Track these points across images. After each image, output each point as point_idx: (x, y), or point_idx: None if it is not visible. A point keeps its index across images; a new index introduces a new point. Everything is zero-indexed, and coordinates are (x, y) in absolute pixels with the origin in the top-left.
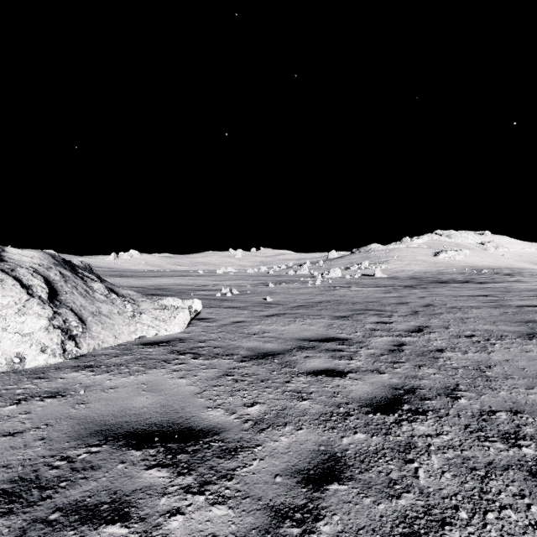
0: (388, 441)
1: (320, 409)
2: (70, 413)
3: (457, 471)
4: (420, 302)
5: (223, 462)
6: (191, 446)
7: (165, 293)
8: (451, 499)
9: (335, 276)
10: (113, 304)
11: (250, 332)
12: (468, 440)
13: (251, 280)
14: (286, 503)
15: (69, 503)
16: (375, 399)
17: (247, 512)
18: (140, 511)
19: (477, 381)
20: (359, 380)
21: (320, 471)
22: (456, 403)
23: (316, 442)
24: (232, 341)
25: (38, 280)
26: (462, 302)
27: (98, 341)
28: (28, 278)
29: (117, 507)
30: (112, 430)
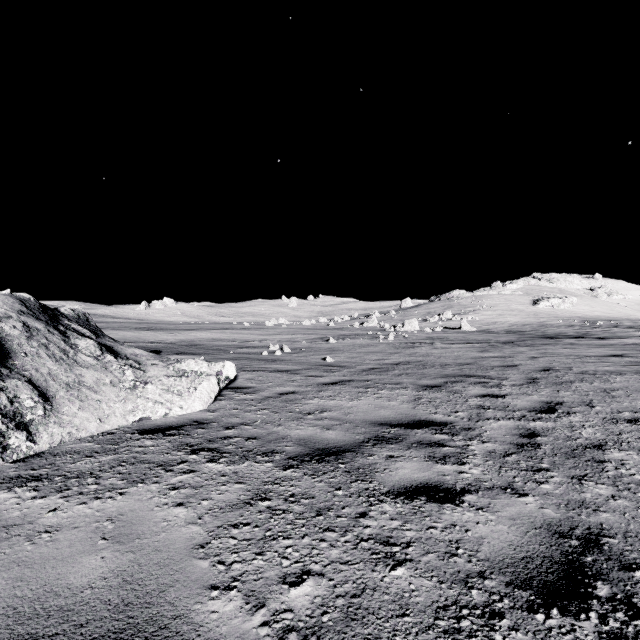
0: None
1: (433, 594)
2: None
3: None
4: (534, 365)
5: None
6: None
7: (198, 350)
8: None
9: (411, 329)
10: (106, 371)
11: (303, 410)
12: None
13: (307, 334)
14: None
15: None
16: (533, 565)
17: None
18: None
19: None
20: (487, 511)
21: None
22: None
23: None
24: (275, 425)
25: None
26: (593, 365)
27: (70, 428)
28: None
29: None
30: None
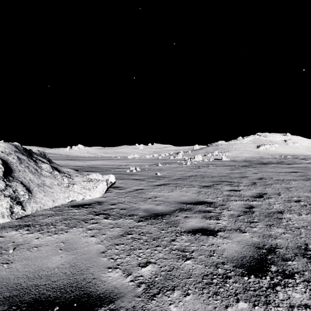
0: None
1: (202, 270)
2: None
3: None
4: (255, 176)
5: None
6: None
7: (96, 170)
8: None
9: (198, 160)
10: (55, 178)
11: (146, 197)
12: None
13: (148, 162)
14: None
15: None
16: (245, 259)
17: None
18: None
19: None
20: (228, 239)
21: None
22: None
23: None
24: (133, 203)
25: None
26: (282, 176)
27: (40, 204)
28: None
29: None
30: (20, 295)
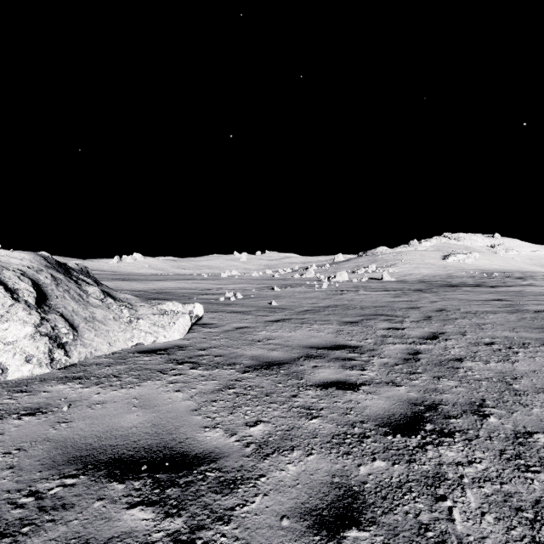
0: (412, 471)
1: (332, 430)
2: (49, 434)
3: (500, 513)
4: (432, 307)
5: (220, 499)
6: (183, 477)
7: (167, 297)
8: None
9: (341, 280)
10: (109, 309)
11: (254, 339)
12: (506, 469)
13: (256, 284)
14: None
15: None
16: (393, 417)
17: None
18: None
19: (504, 395)
20: (374, 394)
21: (336, 512)
22: (485, 422)
23: (329, 472)
24: (234, 348)
25: (25, 284)
26: (476, 307)
27: (91, 349)
28: (14, 282)
29: None
30: (94, 455)
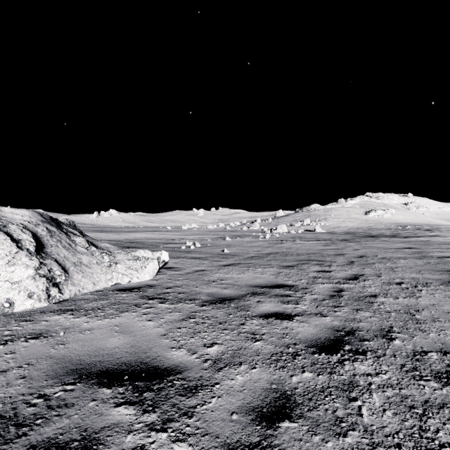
0: (332, 380)
1: (272, 350)
2: (50, 353)
3: (397, 410)
4: (355, 253)
5: (185, 400)
6: (156, 385)
7: (139, 245)
8: (394, 437)
9: (282, 231)
10: (93, 256)
11: (210, 280)
12: (405, 379)
13: (211, 235)
14: (242, 441)
15: (42, 441)
16: (319, 340)
17: (205, 449)
18: (107, 448)
19: (408, 323)
20: (305, 322)
21: (273, 409)
22: (391, 344)
23: (268, 381)
24: (194, 287)
25: (26, 235)
26: (391, 253)
27: (79, 287)
28: (18, 234)
29: (86, 444)
30: (87, 368)
